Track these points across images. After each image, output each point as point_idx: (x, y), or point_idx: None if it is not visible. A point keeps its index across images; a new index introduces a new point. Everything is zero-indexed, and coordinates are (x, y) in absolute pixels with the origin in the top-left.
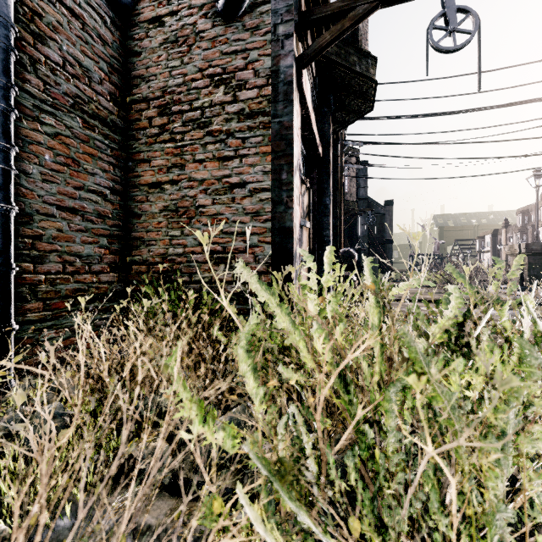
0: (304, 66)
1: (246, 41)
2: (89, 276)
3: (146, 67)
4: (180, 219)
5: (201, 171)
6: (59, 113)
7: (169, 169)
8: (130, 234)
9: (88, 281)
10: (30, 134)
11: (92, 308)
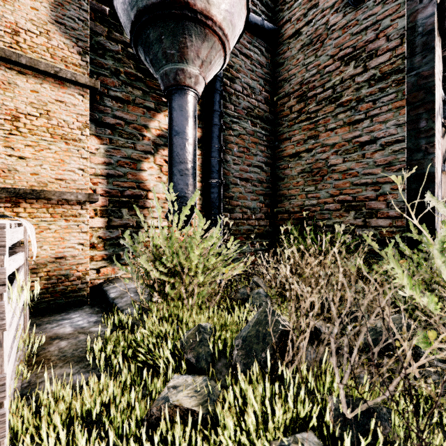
0: None
1: (377, 13)
2: (254, 221)
3: (287, 71)
4: (314, 178)
5: (333, 137)
6: (240, 121)
7: (305, 141)
8: (276, 192)
9: (253, 224)
10: (228, 138)
11: (255, 242)
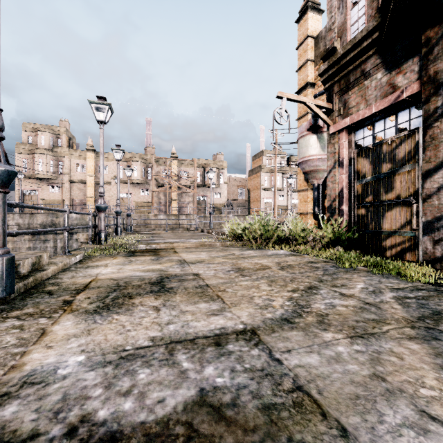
0: (329, 126)
1: None
2: None
3: None
4: None
5: None
6: None
7: None
8: None
9: None
10: None
11: None
